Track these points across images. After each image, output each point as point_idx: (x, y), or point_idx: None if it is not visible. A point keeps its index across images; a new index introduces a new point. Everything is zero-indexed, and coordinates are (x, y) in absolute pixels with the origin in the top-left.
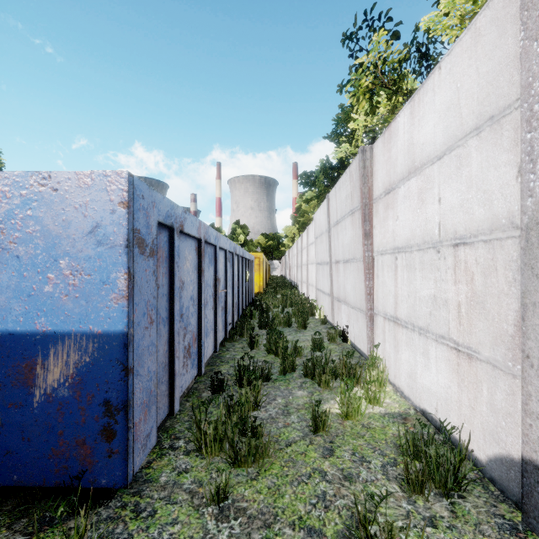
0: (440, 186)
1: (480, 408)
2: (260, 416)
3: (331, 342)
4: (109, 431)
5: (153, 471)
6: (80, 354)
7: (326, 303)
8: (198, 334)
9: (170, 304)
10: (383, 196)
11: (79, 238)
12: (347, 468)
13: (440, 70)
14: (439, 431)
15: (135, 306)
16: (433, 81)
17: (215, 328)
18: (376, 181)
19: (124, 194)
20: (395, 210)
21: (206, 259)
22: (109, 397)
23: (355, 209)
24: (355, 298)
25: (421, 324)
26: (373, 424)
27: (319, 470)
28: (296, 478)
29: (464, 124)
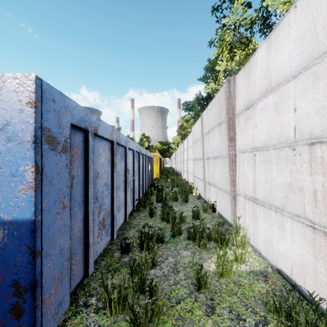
0: (296, 98)
1: None
2: (156, 274)
3: (204, 212)
4: (18, 309)
5: None
6: None
7: (200, 185)
8: (111, 210)
9: (85, 190)
10: (244, 111)
11: None
12: None
13: (295, 8)
14: (294, 288)
15: (44, 196)
16: (288, 18)
17: (125, 204)
18: (238, 101)
19: (31, 94)
20: (254, 120)
21: (118, 156)
22: (18, 278)
23: (222, 122)
24: (222, 183)
25: (277, 204)
26: (242, 281)
27: None
28: None
29: (320, 45)
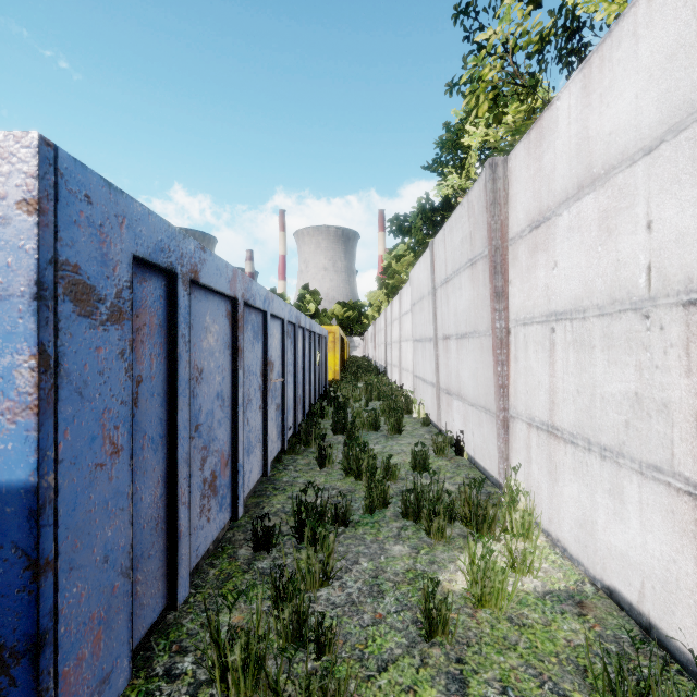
0: (652, 200)
1: None
2: (332, 599)
3: (439, 455)
4: None
5: None
6: None
7: (428, 396)
8: (232, 453)
9: (169, 410)
10: (527, 233)
11: None
12: None
13: None
14: (647, 634)
15: (62, 426)
16: (634, 18)
17: (264, 439)
18: (514, 211)
19: (29, 182)
20: (550, 252)
21: (248, 332)
22: None
23: (478, 257)
24: (477, 391)
25: (606, 441)
26: (528, 616)
27: None
28: None
29: None
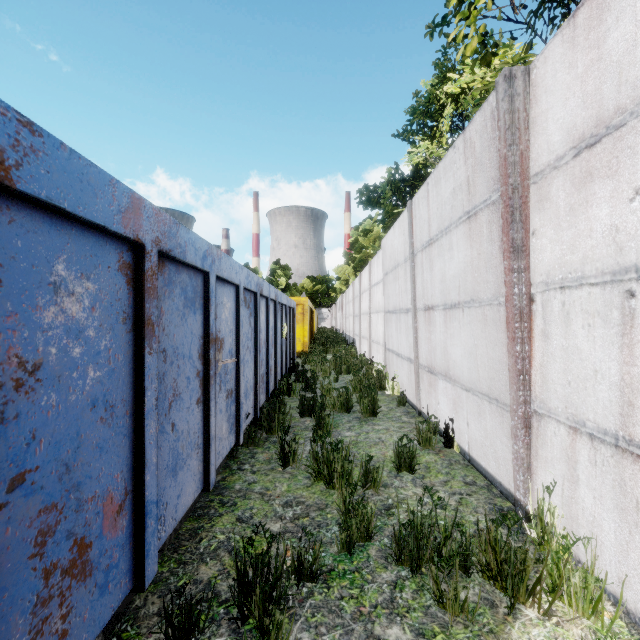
0: None
1: None
2: None
3: (424, 447)
4: None
5: None
6: None
7: (403, 372)
8: (135, 487)
9: None
10: (570, 158)
11: None
12: None
13: None
14: None
15: None
16: None
17: (205, 442)
18: (543, 134)
19: None
20: (624, 175)
21: (175, 299)
22: None
23: (480, 206)
24: (475, 374)
25: None
26: None
27: None
28: None
29: None
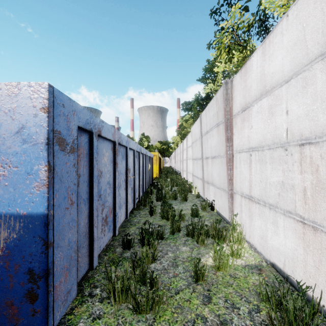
0: (288, 102)
1: (325, 269)
2: (156, 267)
3: (203, 210)
4: (33, 294)
5: (74, 317)
6: (9, 231)
7: (199, 184)
8: (113, 208)
9: (90, 188)
10: (240, 113)
11: (8, 137)
12: (222, 314)
13: (287, 17)
14: (286, 280)
15: (55, 192)
16: (281, 26)
17: (126, 202)
18: (235, 103)
19: (44, 101)
20: (250, 121)
21: (120, 156)
22: (33, 266)
23: (220, 122)
24: (220, 182)
25: (271, 202)
26: (238, 274)
27: (201, 316)
28: (183, 324)
29: (309, 53)
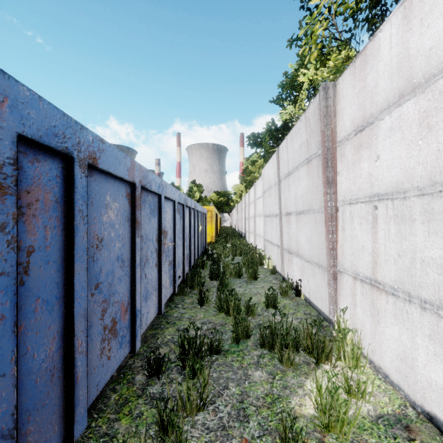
0: None
1: None
2: (207, 423)
3: (284, 296)
4: None
5: None
6: None
7: (274, 254)
8: (131, 302)
9: (67, 274)
10: (353, 136)
11: None
12: None
13: None
14: None
15: None
16: None
17: (159, 287)
18: (342, 121)
19: None
20: (373, 148)
21: (146, 209)
22: None
23: (313, 156)
24: (311, 252)
25: (426, 296)
26: (367, 441)
27: None
28: None
29: None
